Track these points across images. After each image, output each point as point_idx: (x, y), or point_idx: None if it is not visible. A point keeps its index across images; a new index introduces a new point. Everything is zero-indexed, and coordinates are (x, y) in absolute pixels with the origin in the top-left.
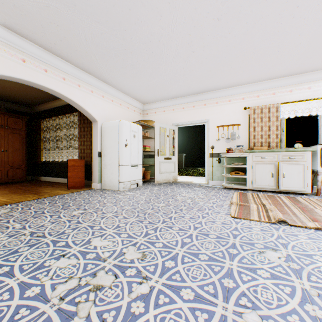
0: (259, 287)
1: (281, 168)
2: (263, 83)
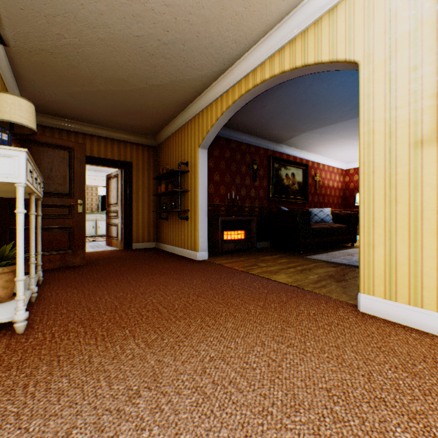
0: (87, 246)
1: (98, 223)
2: (89, 172)
